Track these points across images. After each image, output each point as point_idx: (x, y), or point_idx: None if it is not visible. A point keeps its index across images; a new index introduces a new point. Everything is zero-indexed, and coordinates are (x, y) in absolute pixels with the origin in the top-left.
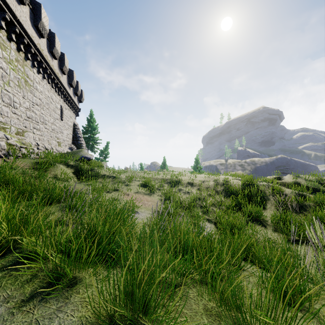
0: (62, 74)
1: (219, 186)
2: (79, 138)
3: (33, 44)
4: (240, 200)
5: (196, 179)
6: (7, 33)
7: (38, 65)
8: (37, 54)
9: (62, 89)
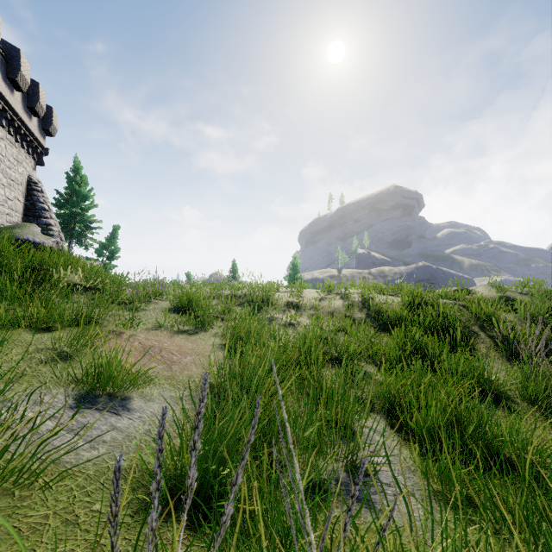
0: None
1: (355, 309)
2: (44, 213)
3: None
4: (420, 340)
5: (303, 295)
6: None
7: None
8: None
9: None
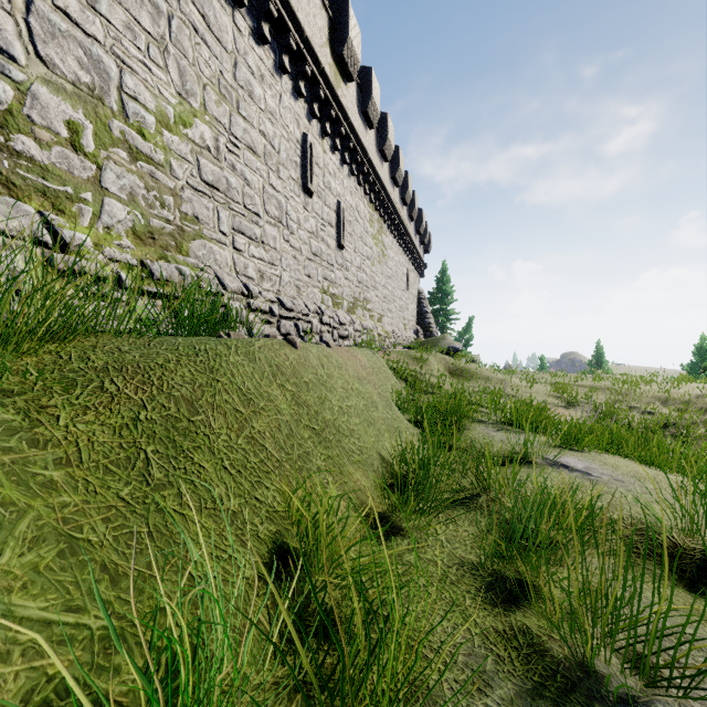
0: (410, 222)
1: None
2: (427, 315)
3: (390, 203)
4: None
5: (678, 390)
6: (373, 204)
7: (390, 224)
8: (392, 211)
9: (409, 244)
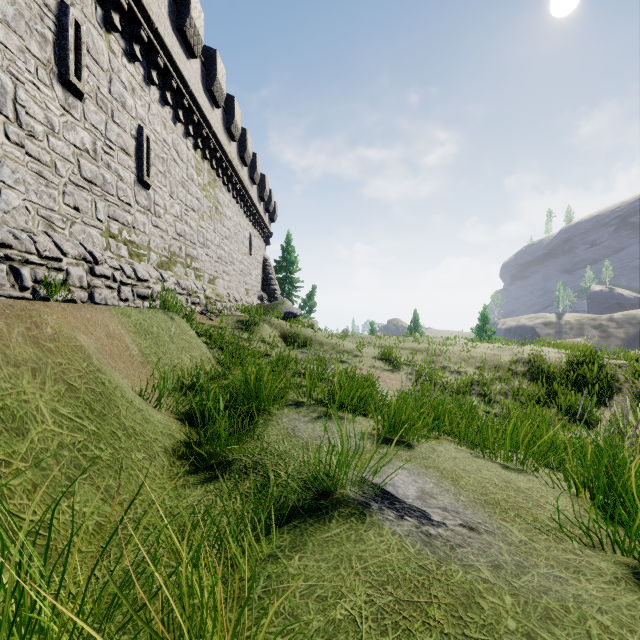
0: (252, 185)
1: (520, 364)
2: (272, 281)
3: (225, 156)
4: (556, 388)
5: (476, 350)
6: (201, 151)
7: (227, 180)
8: (228, 166)
9: (251, 208)
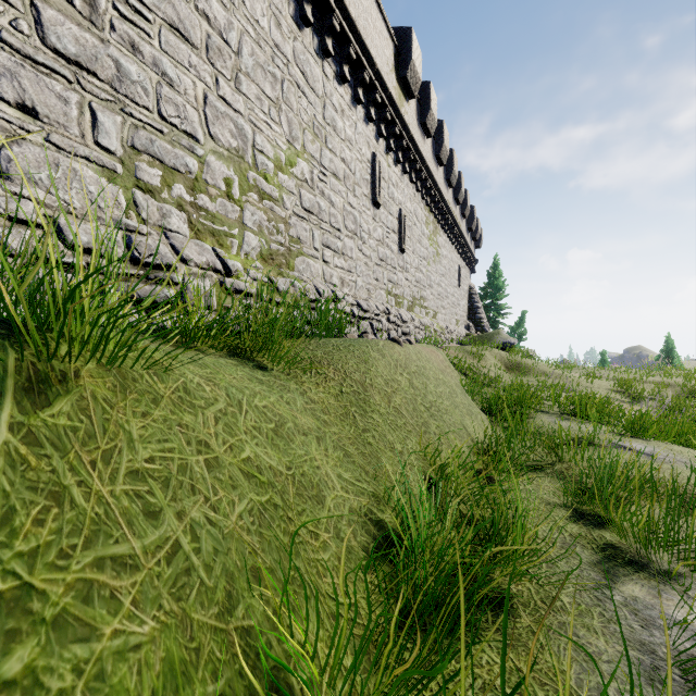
0: (462, 219)
1: None
2: (478, 310)
3: (444, 204)
4: None
5: None
6: (428, 207)
7: (444, 223)
8: (446, 212)
9: (461, 241)
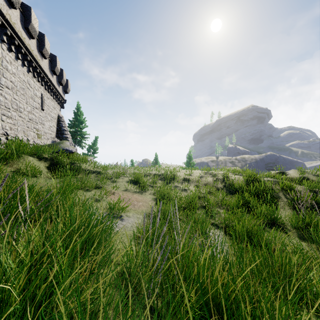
0: (42, 58)
1: (219, 182)
2: (65, 132)
3: (0, 13)
4: (248, 199)
5: (192, 174)
6: None
7: (9, 41)
8: (7, 26)
9: (42, 75)
